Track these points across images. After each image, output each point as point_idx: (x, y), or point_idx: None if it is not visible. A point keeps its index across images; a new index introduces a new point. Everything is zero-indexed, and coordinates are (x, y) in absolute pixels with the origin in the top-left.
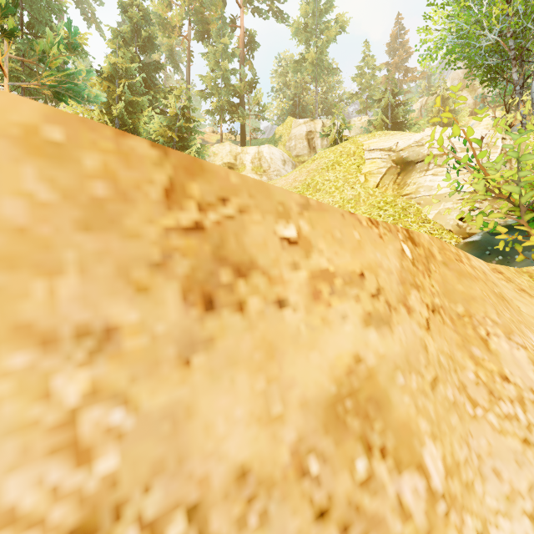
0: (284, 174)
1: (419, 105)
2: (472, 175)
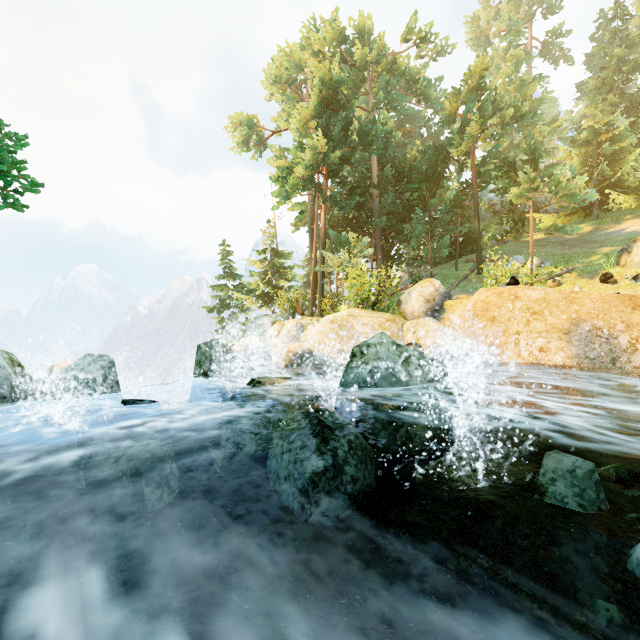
0: None
1: None
2: None
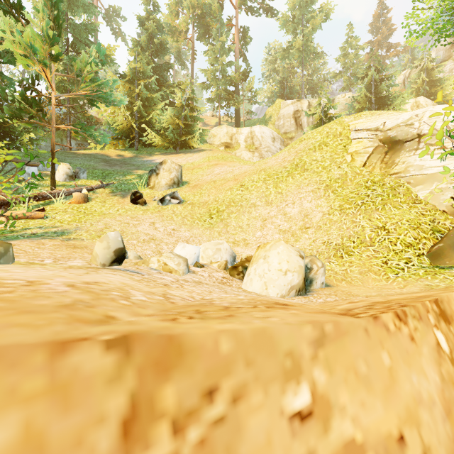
0: (274, 150)
1: (402, 78)
2: None
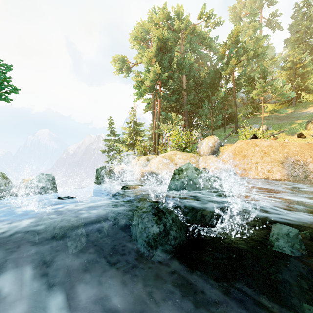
0: None
1: None
2: None
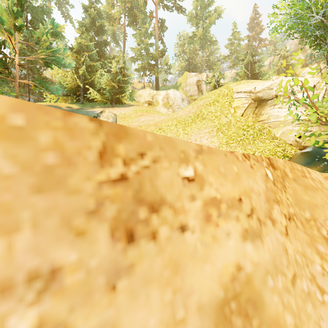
0: (183, 107)
1: (268, 62)
2: (307, 110)
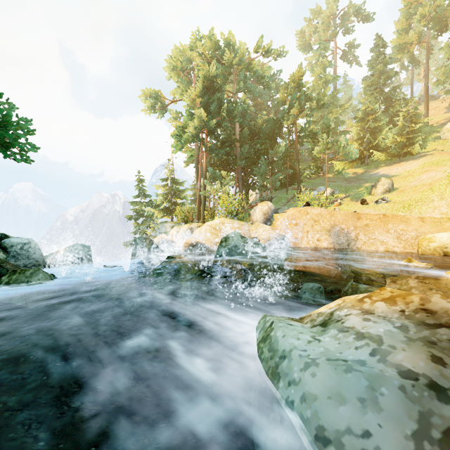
0: None
1: None
2: None
